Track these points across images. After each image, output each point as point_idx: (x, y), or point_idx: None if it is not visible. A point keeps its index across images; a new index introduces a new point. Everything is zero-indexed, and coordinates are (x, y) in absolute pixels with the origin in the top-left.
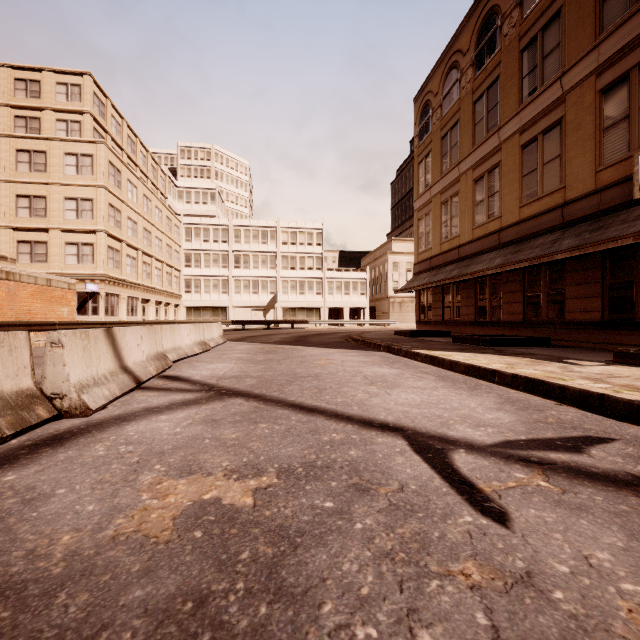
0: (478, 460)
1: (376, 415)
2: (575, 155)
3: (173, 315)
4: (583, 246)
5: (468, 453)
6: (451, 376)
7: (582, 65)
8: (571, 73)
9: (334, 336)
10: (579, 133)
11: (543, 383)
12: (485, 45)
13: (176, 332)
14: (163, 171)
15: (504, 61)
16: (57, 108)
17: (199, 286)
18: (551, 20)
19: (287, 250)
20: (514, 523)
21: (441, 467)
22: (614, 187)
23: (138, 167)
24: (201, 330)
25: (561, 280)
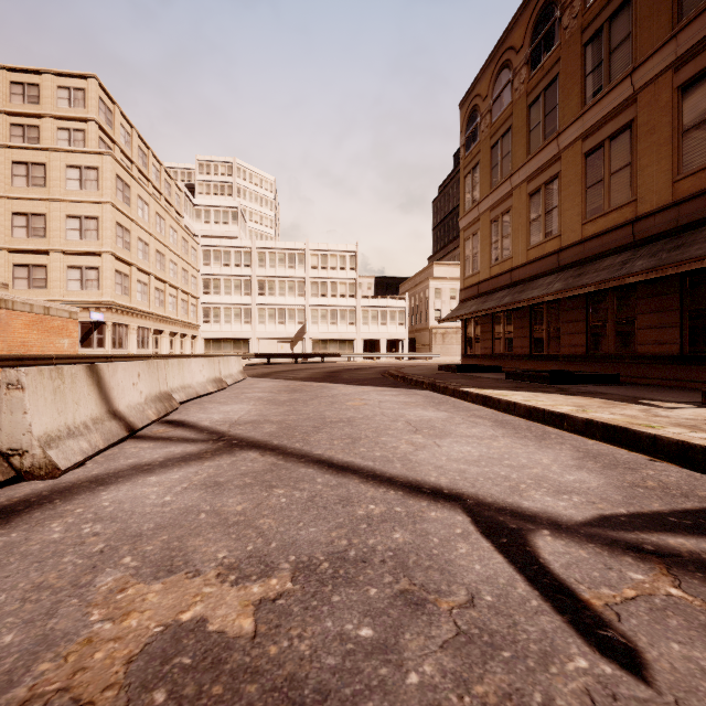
0: (571, 549)
1: (425, 476)
2: (648, 163)
3: (190, 348)
4: (661, 267)
5: (555, 537)
6: (511, 421)
7: (657, 58)
8: (644, 68)
9: (369, 371)
10: (653, 137)
11: (627, 431)
12: (542, 40)
13: (185, 368)
14: (179, 187)
15: (564, 57)
16: (58, 115)
17: (219, 315)
18: (620, 8)
19: (317, 275)
20: (655, 673)
21: (522, 561)
22: (696, 199)
23: (150, 182)
24: (216, 365)
25: (631, 307)
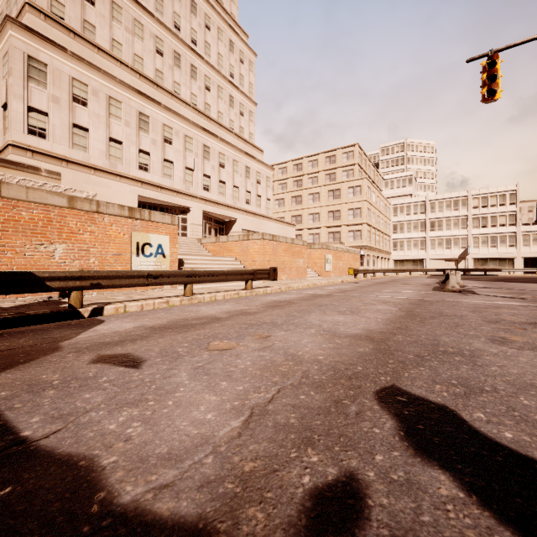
0: None
1: None
2: None
3: (387, 265)
4: None
5: None
6: None
7: None
8: None
9: (531, 279)
10: None
11: None
12: None
13: None
14: (380, 175)
15: None
16: (343, 166)
17: (403, 245)
18: None
19: (478, 212)
20: None
21: None
22: None
23: (371, 179)
24: None
25: None
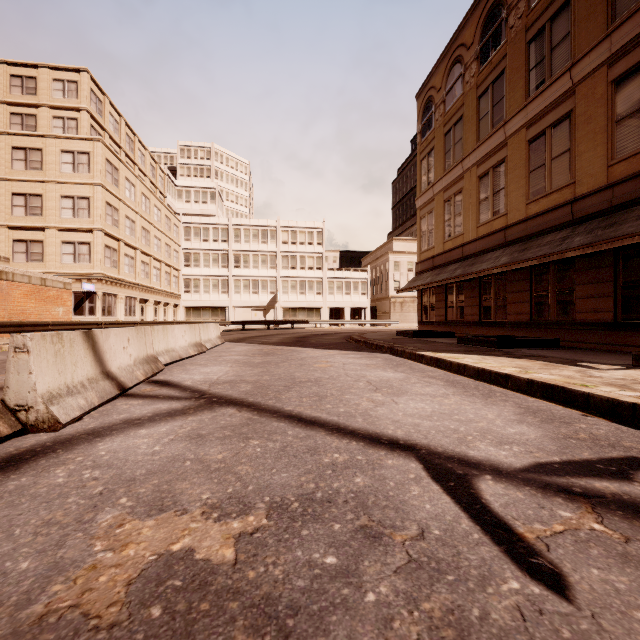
0: (510, 491)
1: (383, 429)
2: (585, 149)
3: (172, 315)
4: (596, 243)
5: (496, 481)
6: (461, 381)
7: (593, 55)
8: (581, 64)
9: (335, 337)
10: (590, 126)
11: (564, 390)
12: (490, 38)
13: (169, 333)
14: (162, 170)
15: (510, 54)
16: (53, 105)
17: (198, 286)
18: (560, 10)
19: (287, 249)
20: (576, 592)
21: (467, 501)
22: (628, 182)
23: (136, 165)
24: (197, 331)
25: (570, 279)
